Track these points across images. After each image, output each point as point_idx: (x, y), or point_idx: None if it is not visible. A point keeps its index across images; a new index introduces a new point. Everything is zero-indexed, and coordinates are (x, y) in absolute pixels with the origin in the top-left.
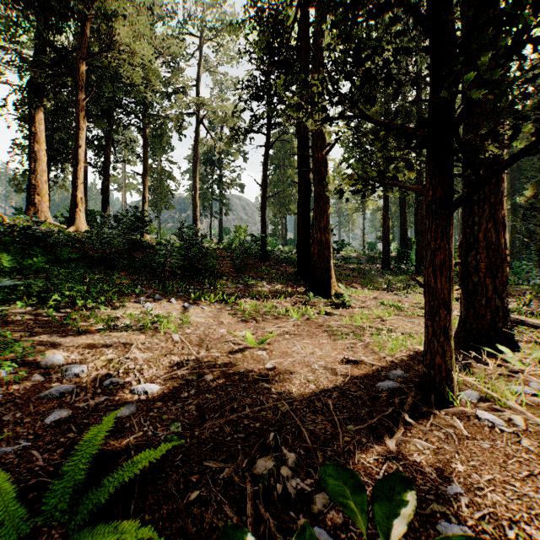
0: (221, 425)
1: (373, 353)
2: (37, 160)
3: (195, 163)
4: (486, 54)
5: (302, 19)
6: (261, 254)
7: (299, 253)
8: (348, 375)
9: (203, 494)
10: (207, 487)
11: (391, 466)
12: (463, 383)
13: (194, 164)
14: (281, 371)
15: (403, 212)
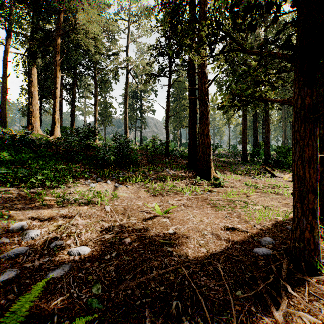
0: (133, 288)
1: (245, 222)
2: (33, 97)
3: (125, 97)
4: None
5: (191, 3)
6: (166, 152)
7: (190, 151)
8: (230, 241)
9: None
10: None
11: None
12: (322, 250)
13: (125, 98)
14: (179, 236)
15: (255, 125)
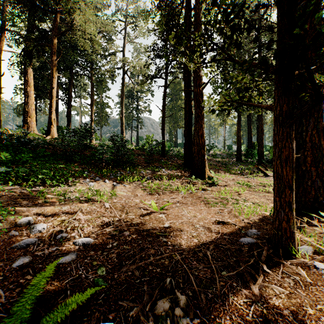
0: (133, 270)
1: (235, 217)
2: (29, 97)
3: (122, 97)
4: None
5: (187, 7)
6: (162, 152)
7: (185, 151)
8: (220, 233)
9: None
10: (120, 323)
11: (257, 308)
12: (300, 239)
13: (121, 98)
14: (174, 229)
15: (249, 126)
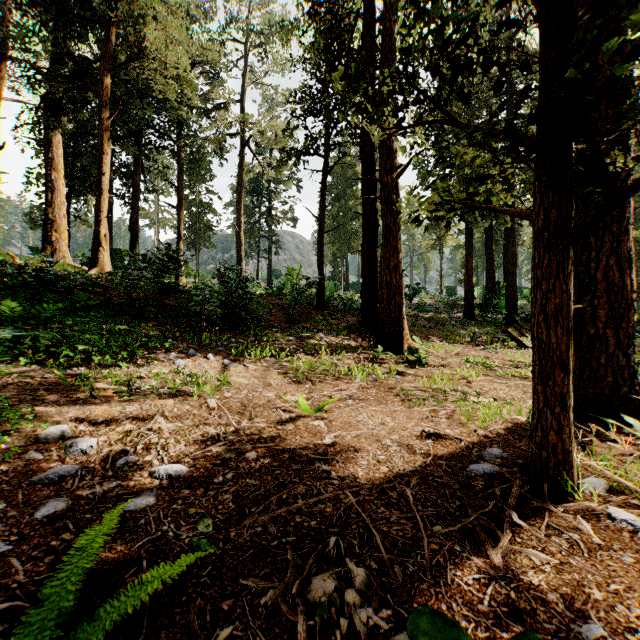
0: (265, 524)
1: (460, 425)
2: (54, 191)
3: (239, 193)
4: (636, 12)
5: (367, 16)
6: (318, 300)
7: (364, 299)
8: (430, 454)
9: (237, 631)
10: (244, 618)
11: (499, 590)
12: (583, 467)
13: (238, 194)
14: (343, 448)
15: (490, 249)
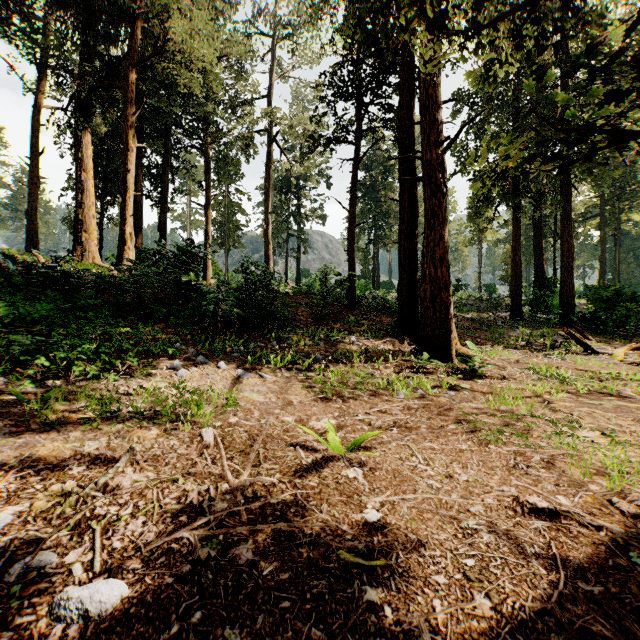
0: None
1: (574, 485)
2: (84, 191)
3: (267, 190)
4: None
5: None
6: (349, 299)
7: (402, 297)
8: (555, 560)
9: None
10: None
11: None
12: None
13: (266, 191)
14: (398, 534)
15: (539, 242)
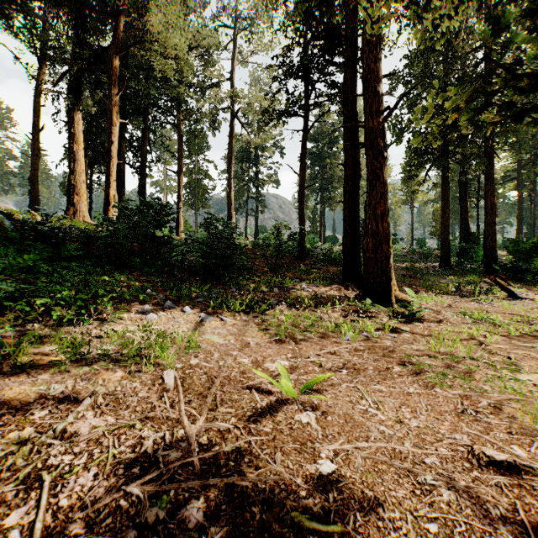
0: None
1: (526, 433)
2: (76, 161)
3: (230, 159)
4: None
5: None
6: (299, 251)
7: (346, 249)
8: (524, 526)
9: None
10: None
11: None
12: None
13: (229, 160)
14: (354, 490)
15: (464, 202)
